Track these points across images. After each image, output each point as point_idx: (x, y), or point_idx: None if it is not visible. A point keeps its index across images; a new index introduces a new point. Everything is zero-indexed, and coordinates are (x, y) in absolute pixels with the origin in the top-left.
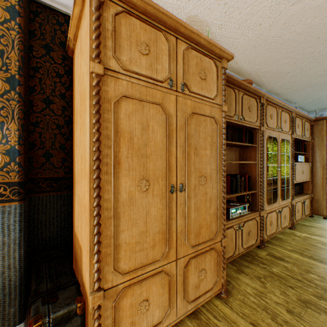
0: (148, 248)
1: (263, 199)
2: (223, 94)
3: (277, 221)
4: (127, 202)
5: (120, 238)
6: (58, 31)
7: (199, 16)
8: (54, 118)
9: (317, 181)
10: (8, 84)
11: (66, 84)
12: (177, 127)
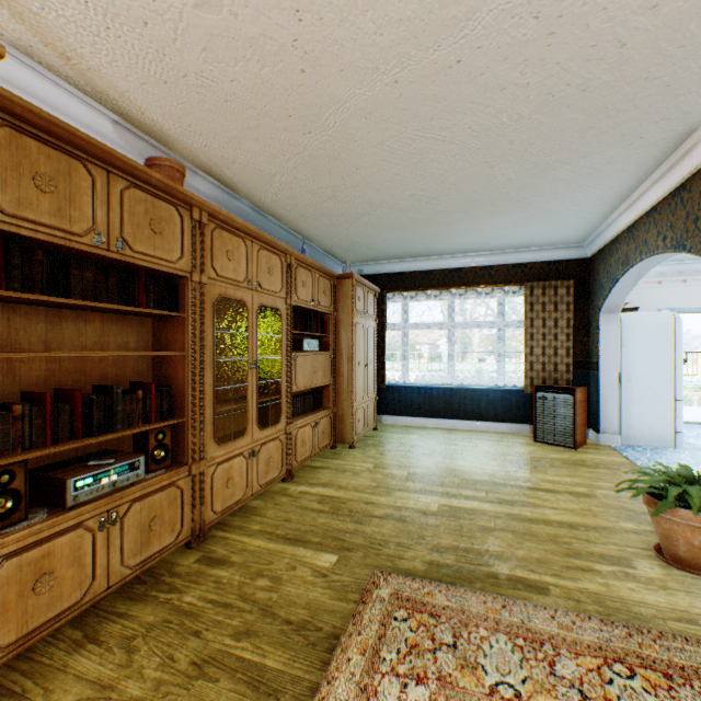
0: None
1: (207, 435)
2: None
3: (248, 474)
4: None
5: None
6: None
7: None
8: None
9: (342, 384)
10: None
11: None
12: None
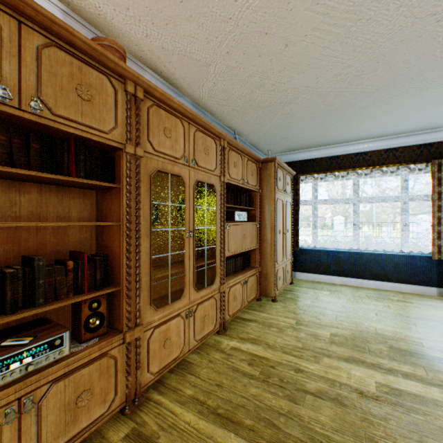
0: None
1: (143, 301)
2: None
3: (184, 333)
4: None
5: None
6: None
7: None
8: None
9: (265, 248)
10: None
11: None
12: None
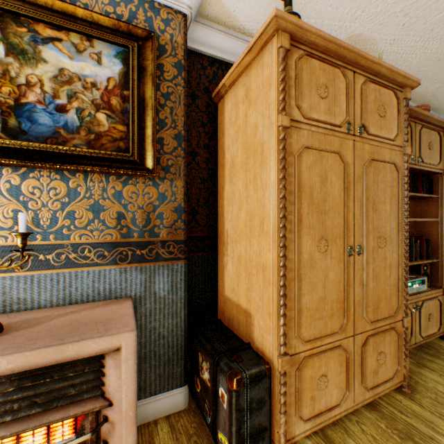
0: (326, 316)
1: None
2: (405, 133)
3: None
4: (308, 263)
5: (301, 302)
6: (202, 77)
7: (365, 33)
8: (199, 171)
9: None
10: (176, 141)
11: (209, 133)
12: (354, 178)
